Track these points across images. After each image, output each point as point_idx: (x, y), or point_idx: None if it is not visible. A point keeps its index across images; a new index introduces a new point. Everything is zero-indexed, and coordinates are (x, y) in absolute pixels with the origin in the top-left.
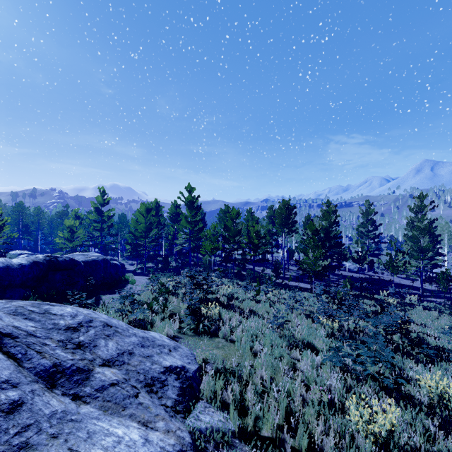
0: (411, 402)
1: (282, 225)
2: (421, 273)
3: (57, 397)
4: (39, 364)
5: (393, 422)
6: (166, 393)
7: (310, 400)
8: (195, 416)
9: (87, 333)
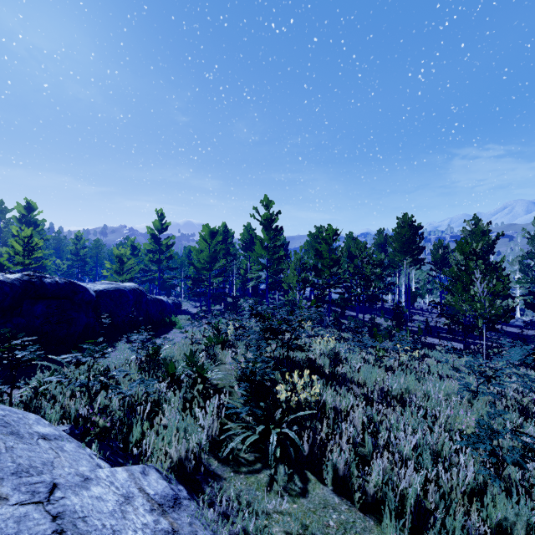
0: None
1: (404, 251)
2: None
3: None
4: None
5: None
6: None
7: None
8: None
9: None
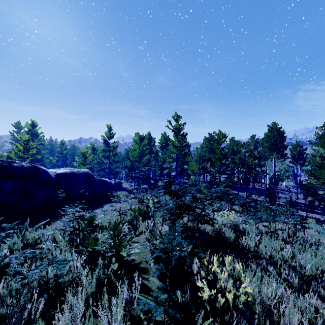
0: None
1: (273, 149)
2: None
3: None
4: None
5: None
6: None
7: None
8: None
9: None
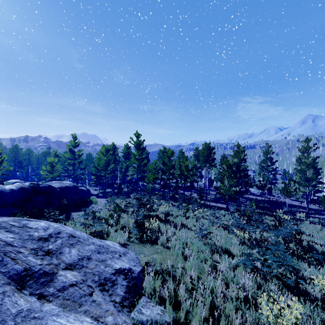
0: (307, 297)
1: (205, 161)
2: (307, 197)
3: (25, 297)
4: (12, 269)
5: (297, 316)
6: (115, 290)
7: (229, 296)
8: (139, 310)
9: (55, 243)
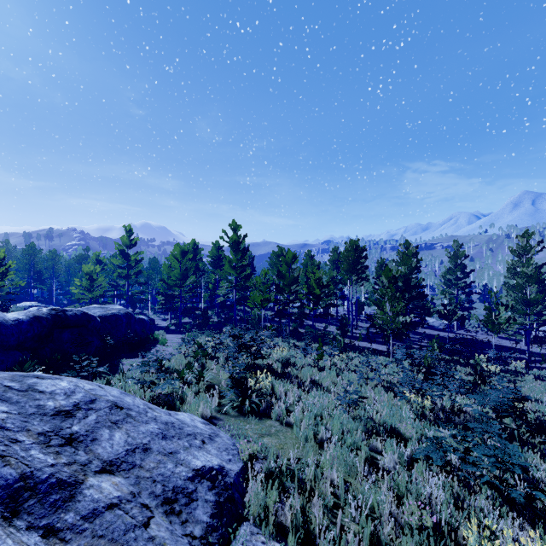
0: None
1: (350, 271)
2: (528, 332)
3: (16, 534)
4: None
5: None
6: (194, 513)
7: (404, 521)
8: None
9: (84, 420)
